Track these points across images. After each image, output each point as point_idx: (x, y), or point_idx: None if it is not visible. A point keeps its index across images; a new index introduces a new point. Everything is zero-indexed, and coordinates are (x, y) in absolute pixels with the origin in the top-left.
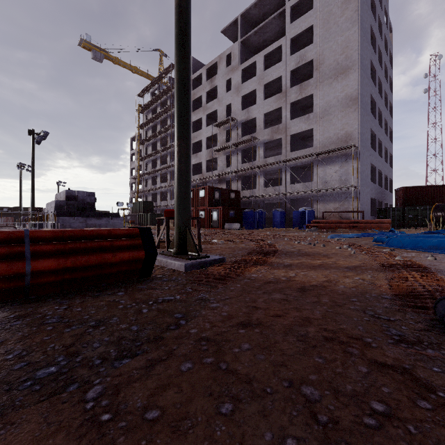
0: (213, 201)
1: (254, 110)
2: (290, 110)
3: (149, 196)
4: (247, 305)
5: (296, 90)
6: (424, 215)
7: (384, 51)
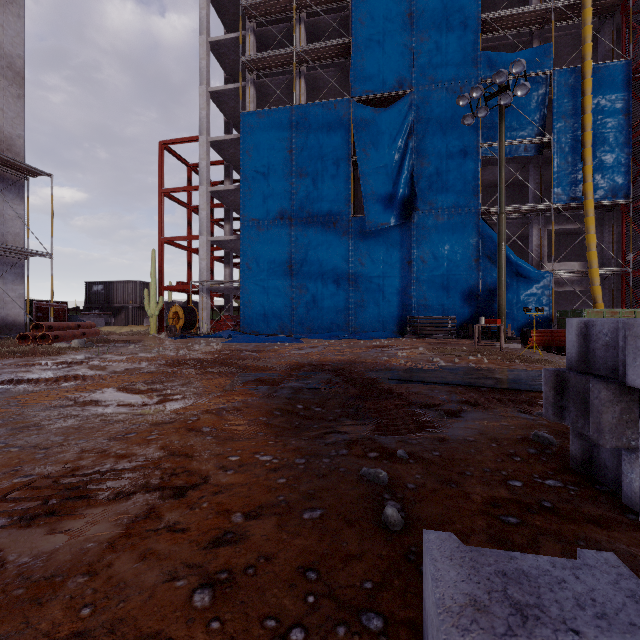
0: None
1: None
2: None
3: None
4: None
5: None
6: None
7: None
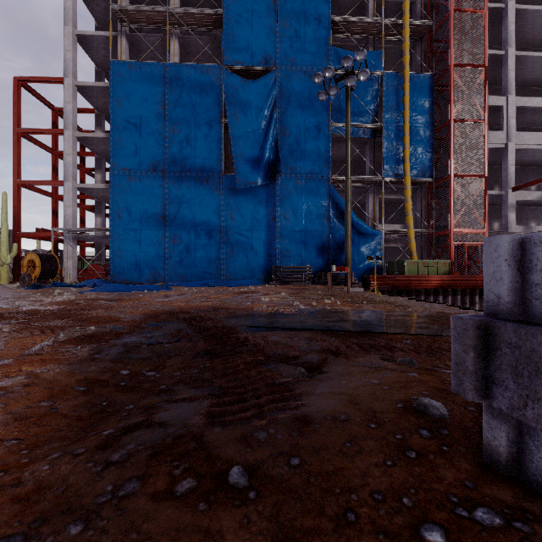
0: None
1: None
2: None
3: None
4: None
5: None
6: None
7: None
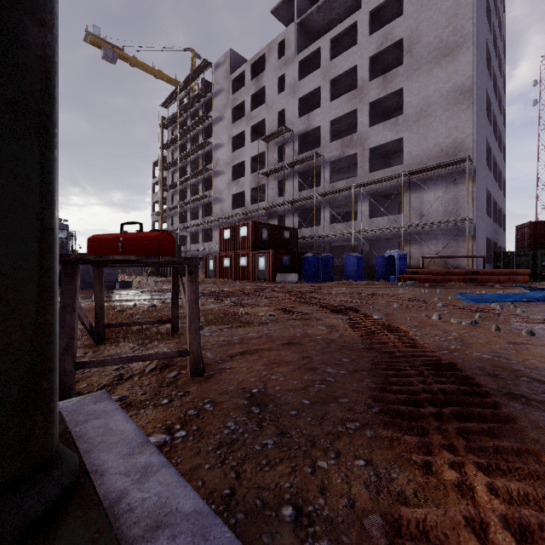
0: (260, 242)
1: (316, 117)
2: (368, 114)
3: None
4: None
5: (378, 83)
6: None
7: (498, 33)
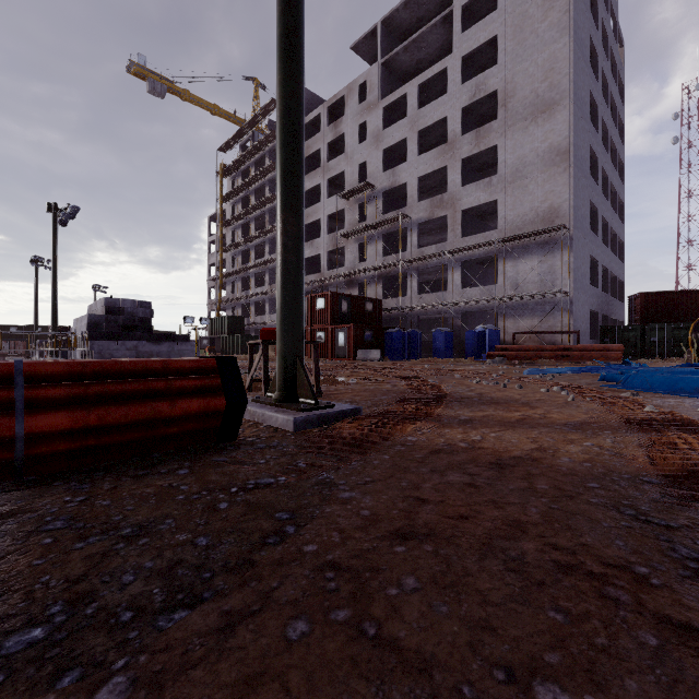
0: (339, 315)
1: (403, 172)
2: (460, 172)
3: (238, 308)
4: (404, 495)
5: (470, 138)
6: (676, 337)
7: (610, 76)
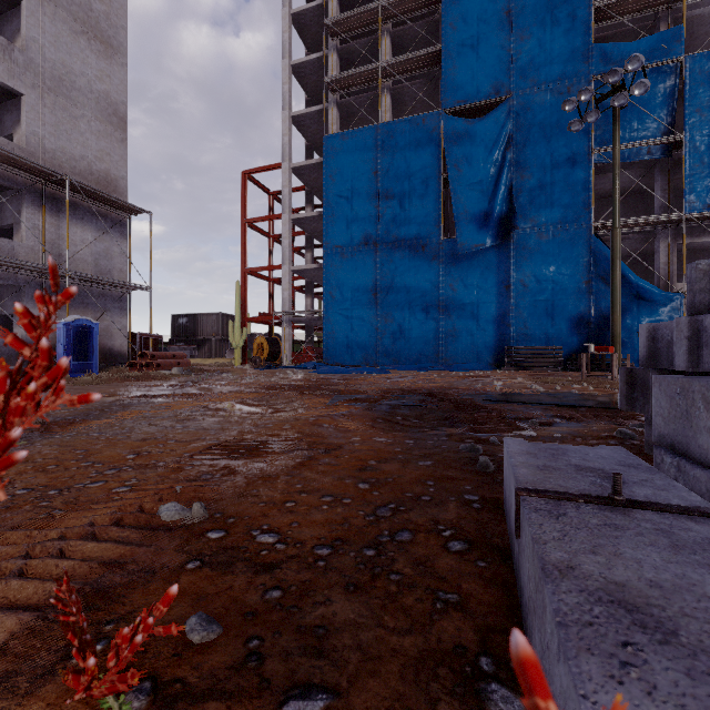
0: None
1: None
2: None
3: None
4: None
5: None
6: None
7: None
